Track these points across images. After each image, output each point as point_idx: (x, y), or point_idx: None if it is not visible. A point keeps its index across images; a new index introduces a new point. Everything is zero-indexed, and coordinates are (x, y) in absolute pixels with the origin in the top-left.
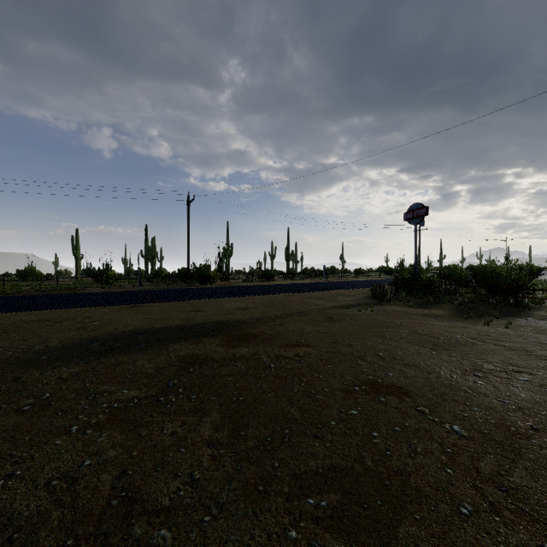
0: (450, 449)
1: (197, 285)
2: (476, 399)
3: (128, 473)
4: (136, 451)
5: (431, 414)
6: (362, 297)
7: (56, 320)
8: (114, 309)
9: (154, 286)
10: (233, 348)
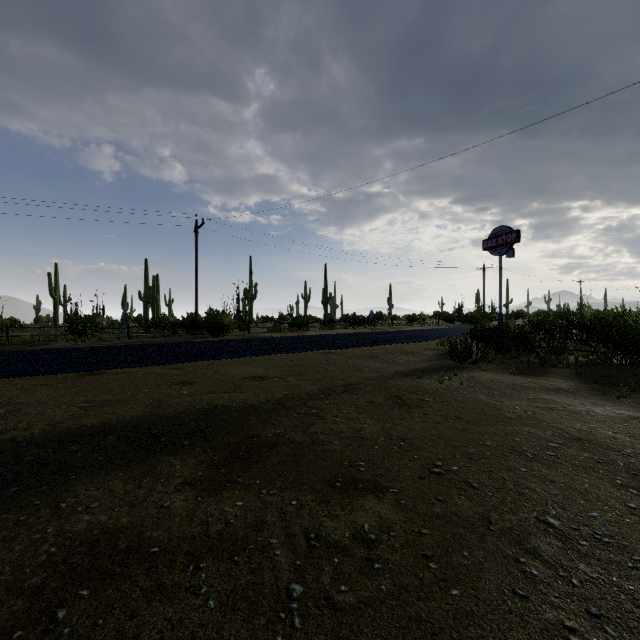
0: None
1: (207, 337)
2: None
3: None
4: None
5: None
6: (431, 355)
7: None
8: (51, 381)
9: (147, 338)
10: (214, 493)
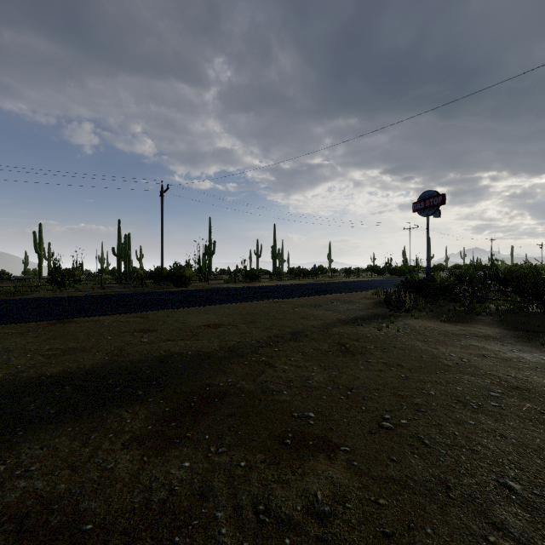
0: None
1: (171, 287)
2: None
3: None
4: None
5: None
6: (368, 303)
7: None
8: (23, 329)
9: (118, 289)
10: (161, 451)
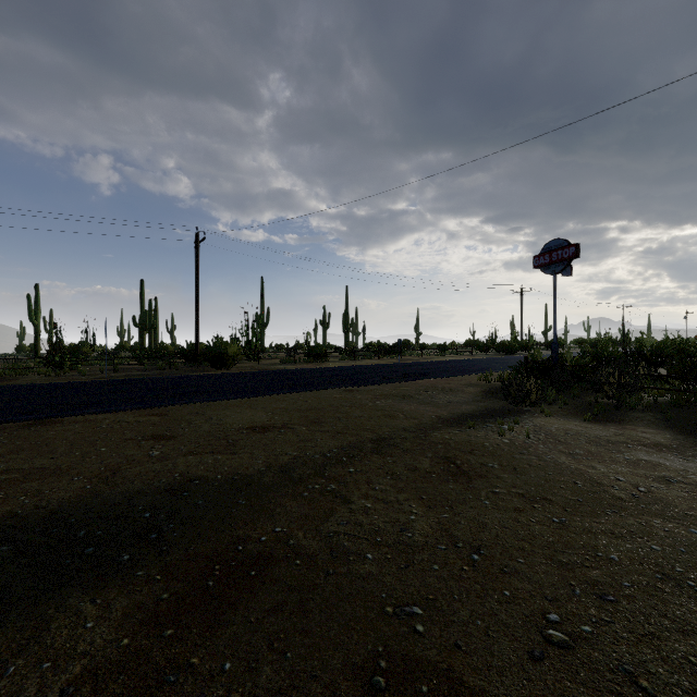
0: None
1: (208, 370)
2: None
3: None
4: None
5: None
6: (475, 393)
7: None
8: None
9: (137, 372)
10: None
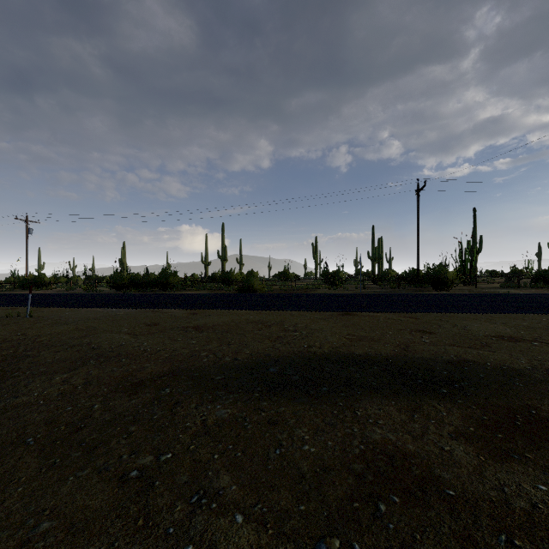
0: None
1: (429, 290)
2: None
3: None
4: None
5: None
6: None
7: (268, 324)
8: (324, 316)
9: (377, 289)
10: (498, 459)
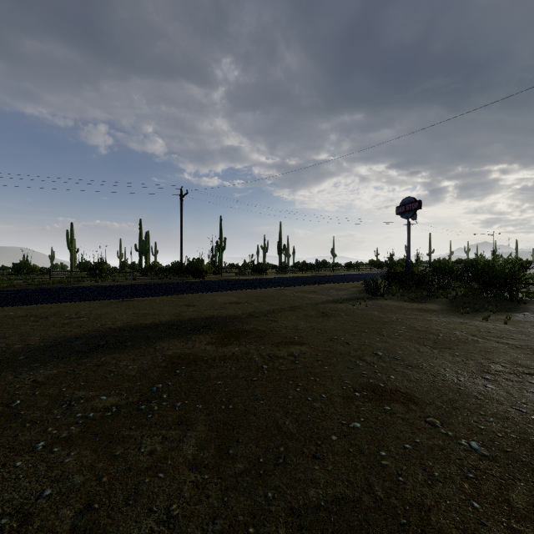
0: (472, 473)
1: (190, 279)
2: (490, 407)
3: (94, 508)
4: (106, 476)
5: (443, 427)
6: (355, 290)
7: (42, 316)
8: (104, 304)
9: (147, 280)
10: (224, 346)
